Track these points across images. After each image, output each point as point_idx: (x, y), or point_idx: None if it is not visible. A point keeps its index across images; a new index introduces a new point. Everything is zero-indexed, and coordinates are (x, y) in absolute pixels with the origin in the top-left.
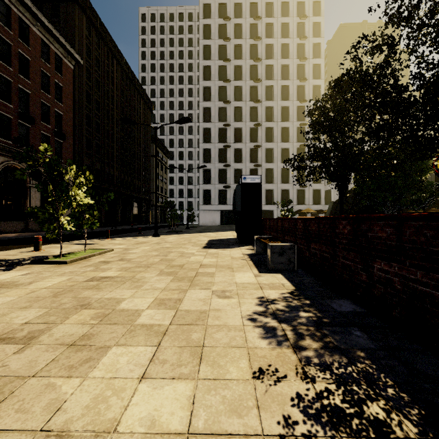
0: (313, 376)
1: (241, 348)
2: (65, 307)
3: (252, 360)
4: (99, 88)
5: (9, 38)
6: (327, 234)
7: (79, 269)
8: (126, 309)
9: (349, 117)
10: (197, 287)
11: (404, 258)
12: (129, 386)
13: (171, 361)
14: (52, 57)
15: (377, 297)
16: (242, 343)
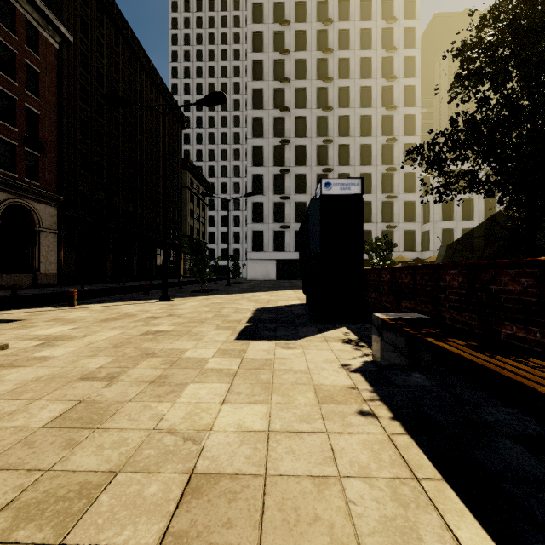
0: None
1: None
2: None
3: None
4: (102, 84)
5: None
6: None
7: None
8: None
9: None
10: None
11: None
12: None
13: None
14: (20, 24)
15: None
16: None
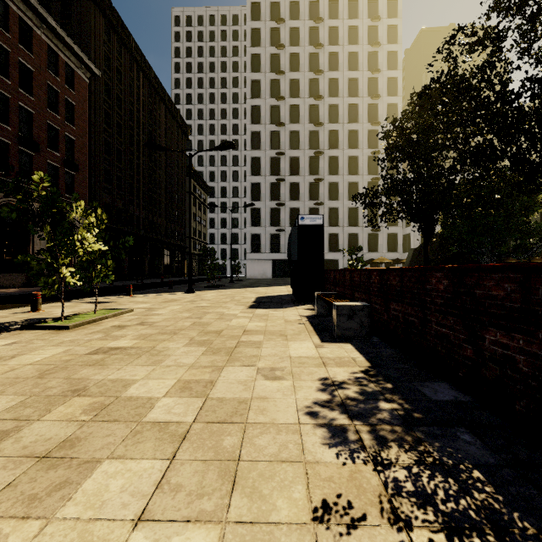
0: (408, 518)
1: (296, 464)
2: (50, 394)
3: (312, 485)
4: (121, 107)
5: (6, 43)
6: (414, 290)
7: (83, 337)
8: (135, 397)
9: (436, 140)
10: (237, 363)
11: (534, 327)
12: (115, 536)
13: (188, 486)
14: (61, 67)
15: (490, 381)
16: (297, 455)
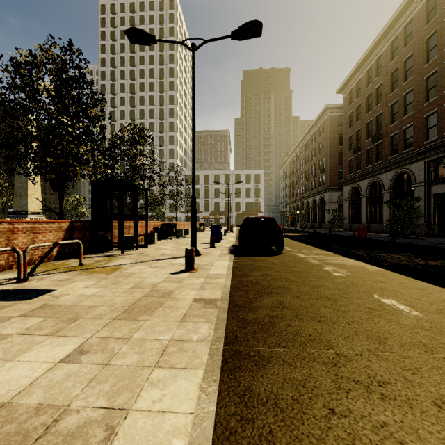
0: None
1: None
2: None
3: None
4: None
5: None
6: None
7: None
8: None
9: None
10: None
11: None
12: None
13: None
14: None
15: None
16: None
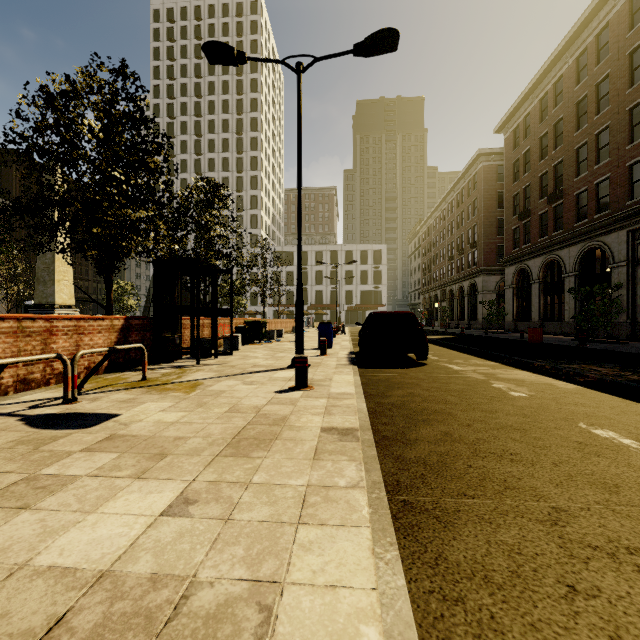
0: None
1: None
2: None
3: None
4: None
5: None
6: None
7: None
8: None
9: None
10: None
11: None
12: None
13: None
14: None
15: None
16: None
